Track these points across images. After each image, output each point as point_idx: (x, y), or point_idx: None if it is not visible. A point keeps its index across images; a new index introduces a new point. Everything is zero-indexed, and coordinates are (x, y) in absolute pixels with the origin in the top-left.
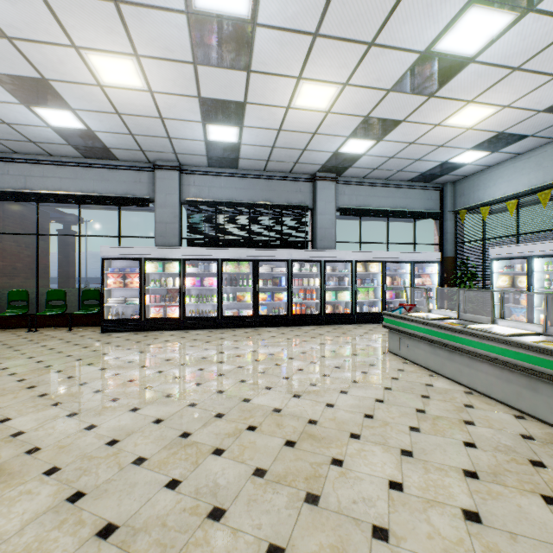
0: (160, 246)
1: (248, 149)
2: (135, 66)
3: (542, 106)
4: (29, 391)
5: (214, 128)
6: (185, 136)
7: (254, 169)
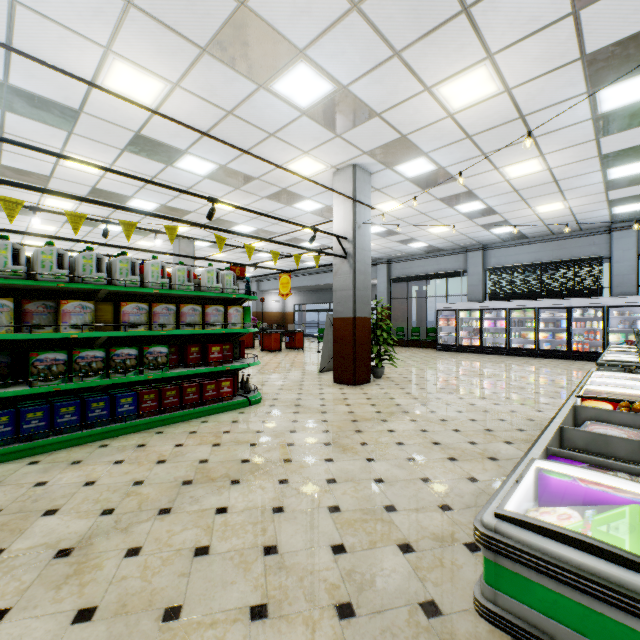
0: (469, 301)
1: (526, 230)
2: (445, 227)
3: None
4: (409, 359)
5: (495, 230)
6: (479, 236)
7: (543, 236)
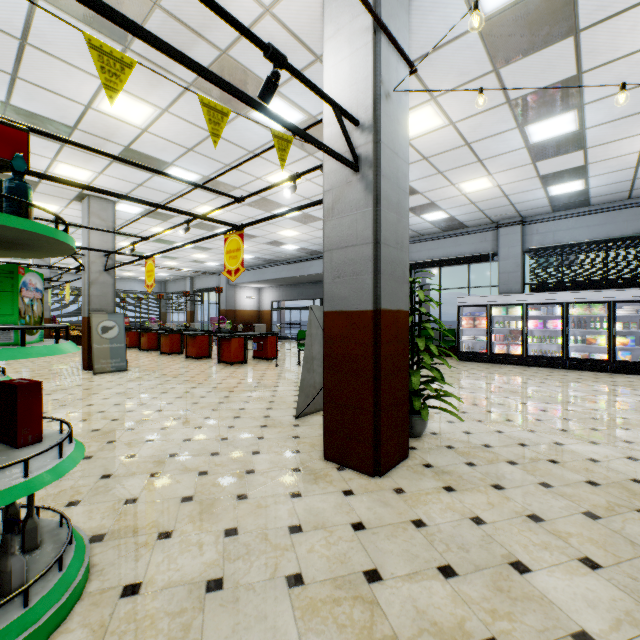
0: (502, 293)
1: (599, 189)
2: (488, 179)
3: None
4: None
5: (555, 187)
6: (526, 199)
7: (613, 201)
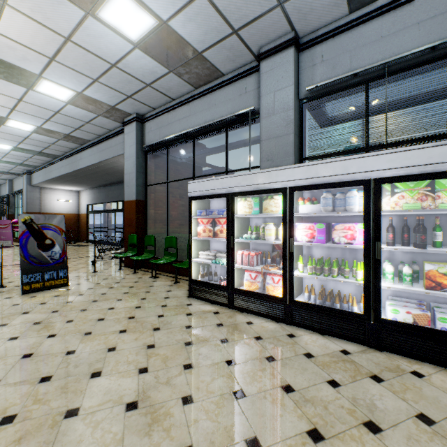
0: None
1: None
2: None
3: None
4: None
5: None
6: None
7: None
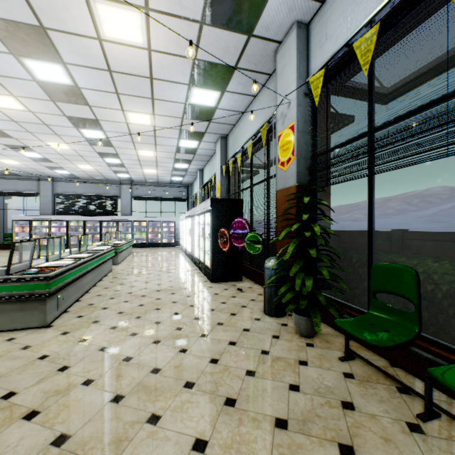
0: (43, 214)
1: (78, 175)
2: (16, 161)
3: (170, 170)
4: None
5: (57, 171)
6: (47, 172)
7: (90, 179)
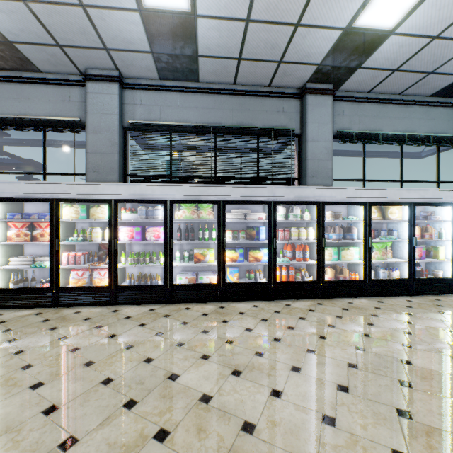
0: None
1: (209, 29)
2: None
3: None
4: None
5: None
6: None
7: (221, 81)
